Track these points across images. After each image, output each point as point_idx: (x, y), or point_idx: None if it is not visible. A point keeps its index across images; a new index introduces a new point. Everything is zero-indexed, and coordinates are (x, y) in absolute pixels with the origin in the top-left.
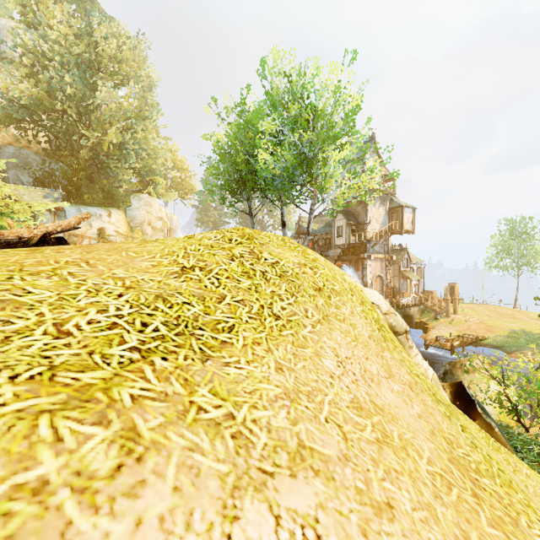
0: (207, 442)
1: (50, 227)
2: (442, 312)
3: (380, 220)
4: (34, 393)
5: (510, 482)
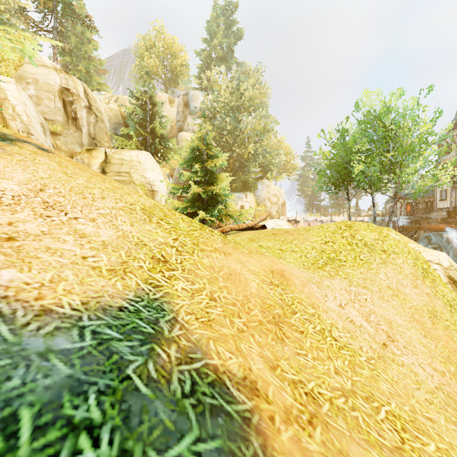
0: (343, 279)
1: (258, 220)
2: None
3: None
4: (313, 266)
5: None
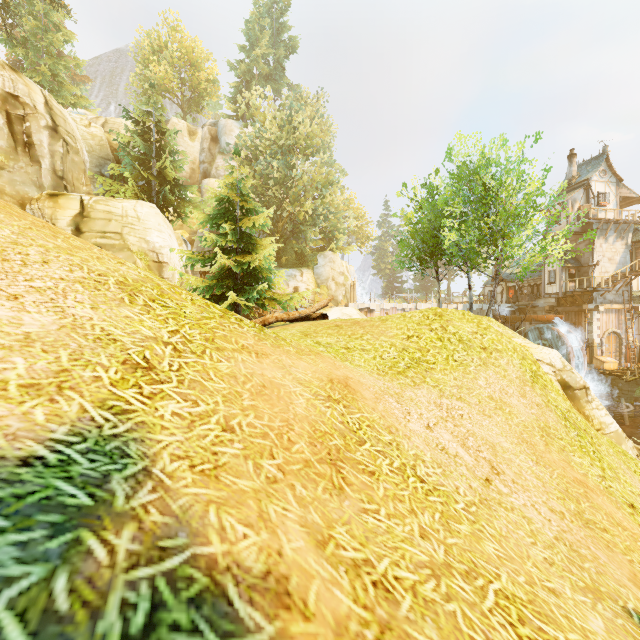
0: (432, 388)
1: (317, 307)
2: None
3: (615, 259)
4: (391, 370)
5: (599, 461)
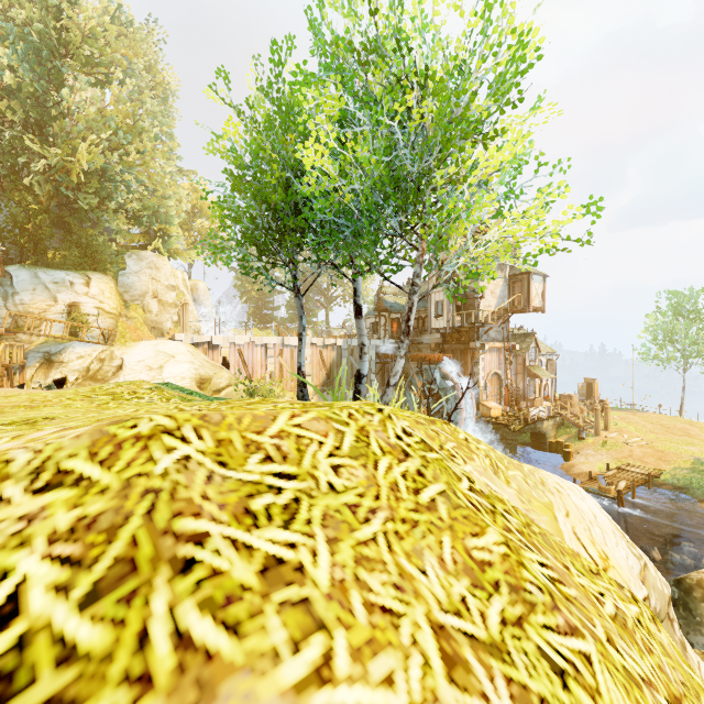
0: None
1: None
2: (588, 428)
3: (496, 293)
4: None
5: None
